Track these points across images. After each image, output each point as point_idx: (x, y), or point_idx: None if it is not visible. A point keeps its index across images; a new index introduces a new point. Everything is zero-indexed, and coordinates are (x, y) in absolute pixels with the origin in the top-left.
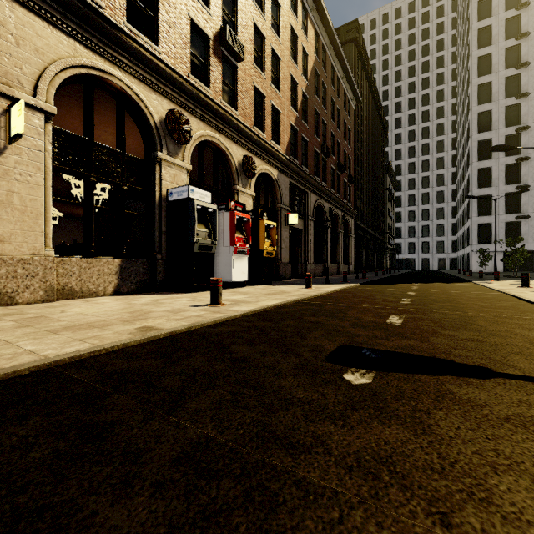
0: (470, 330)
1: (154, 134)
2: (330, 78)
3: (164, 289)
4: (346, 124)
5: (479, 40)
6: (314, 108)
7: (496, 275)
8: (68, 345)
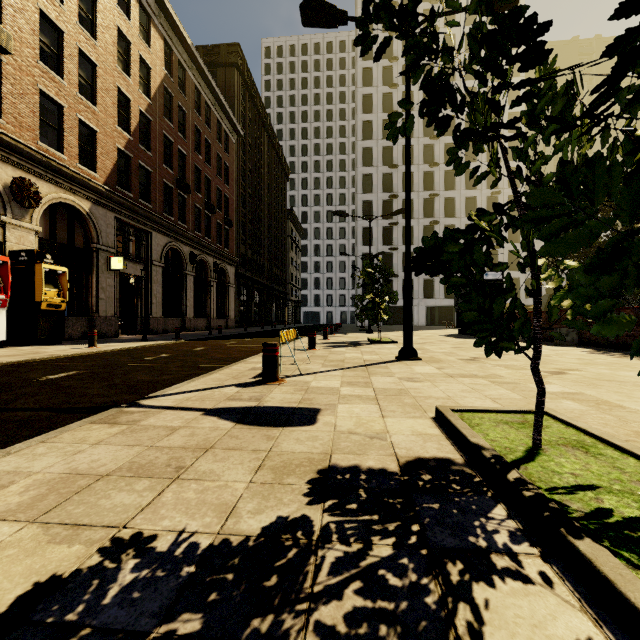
0: (97, 379)
1: None
2: (194, 103)
3: None
4: (222, 159)
5: (363, 105)
6: (165, 134)
7: (331, 329)
8: None
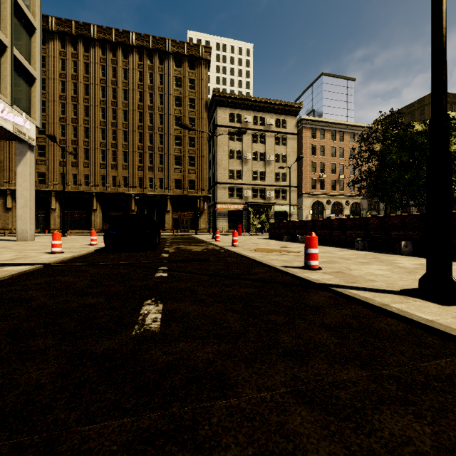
0: None
1: (324, 205)
2: None
3: None
4: None
5: None
6: None
7: None
8: None
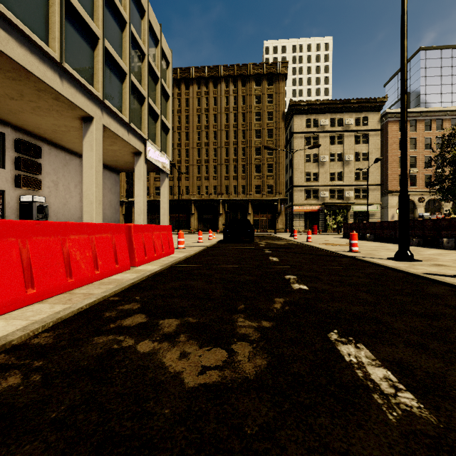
0: None
1: (415, 203)
2: None
3: None
4: None
5: None
6: None
7: None
8: None
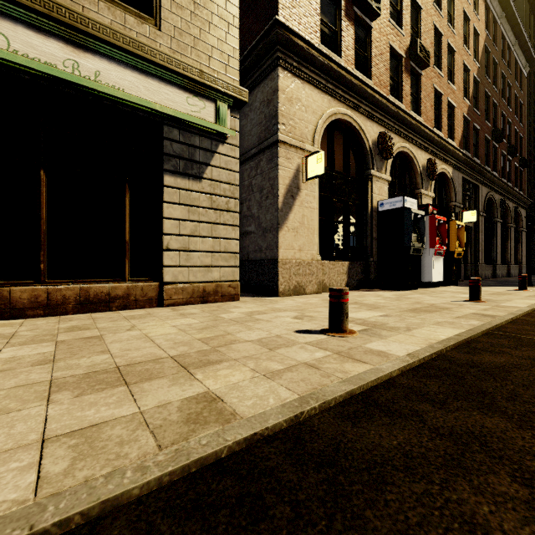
0: None
1: (368, 156)
2: (501, 51)
3: (374, 286)
4: (517, 98)
5: None
6: (485, 91)
7: None
8: (463, 320)
